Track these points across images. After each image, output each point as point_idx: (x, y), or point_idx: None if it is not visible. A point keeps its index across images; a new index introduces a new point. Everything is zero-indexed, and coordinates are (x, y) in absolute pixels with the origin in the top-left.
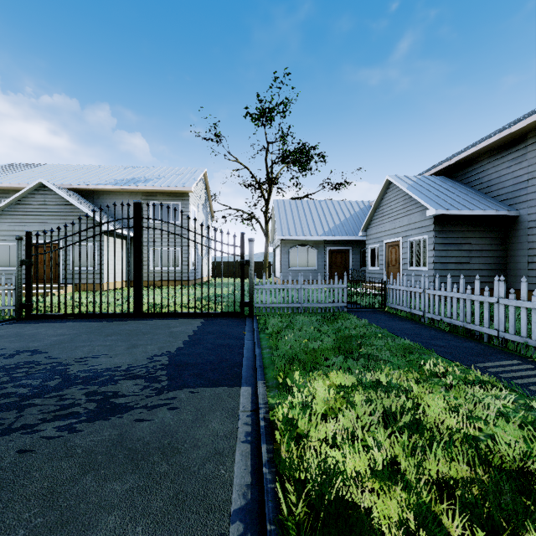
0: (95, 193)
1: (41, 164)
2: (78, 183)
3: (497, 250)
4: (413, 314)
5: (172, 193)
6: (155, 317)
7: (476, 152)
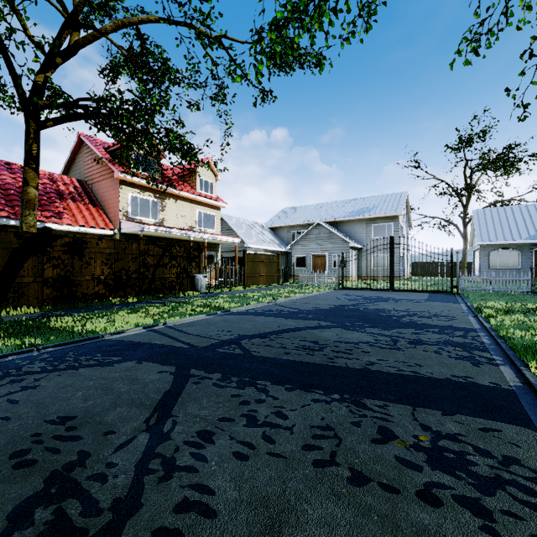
0: (337, 222)
1: (299, 206)
2: (329, 218)
3: None
4: None
5: (386, 217)
6: (400, 291)
7: None
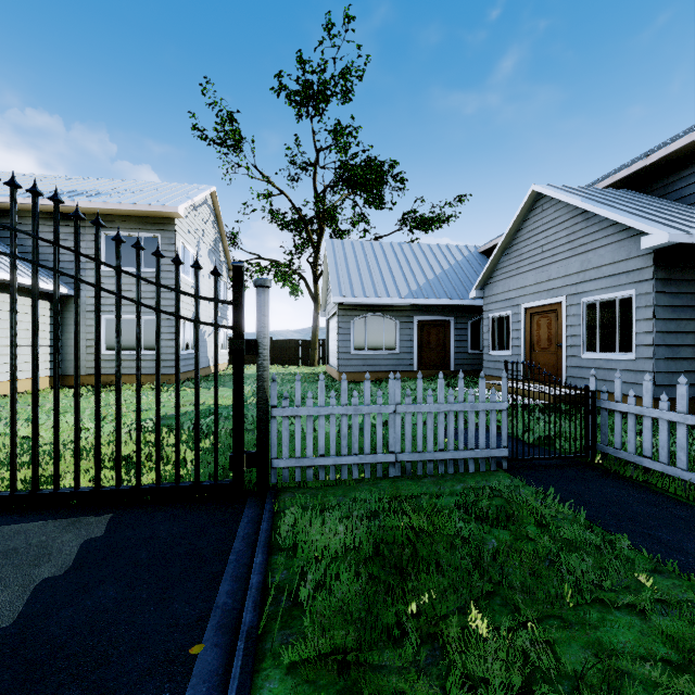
0: None
1: None
2: None
3: None
4: None
5: (143, 217)
6: None
7: None
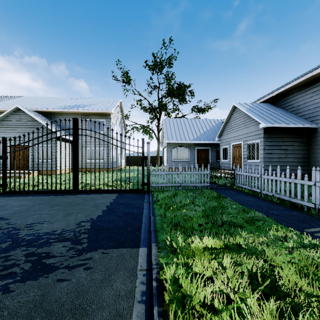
0: (52, 114)
1: (19, 96)
2: (41, 108)
3: (303, 149)
4: (253, 191)
5: (100, 114)
6: (86, 193)
7: (289, 87)
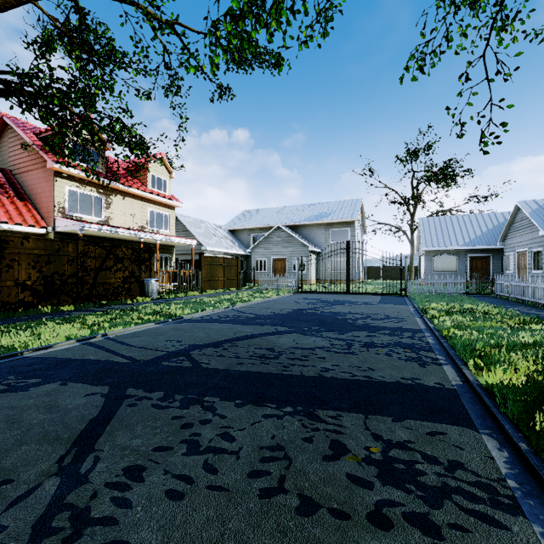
0: (297, 226)
1: (260, 209)
2: (289, 222)
3: None
4: (505, 296)
5: (343, 222)
6: (356, 294)
7: None
